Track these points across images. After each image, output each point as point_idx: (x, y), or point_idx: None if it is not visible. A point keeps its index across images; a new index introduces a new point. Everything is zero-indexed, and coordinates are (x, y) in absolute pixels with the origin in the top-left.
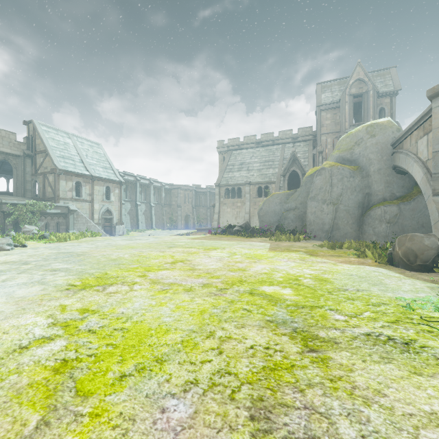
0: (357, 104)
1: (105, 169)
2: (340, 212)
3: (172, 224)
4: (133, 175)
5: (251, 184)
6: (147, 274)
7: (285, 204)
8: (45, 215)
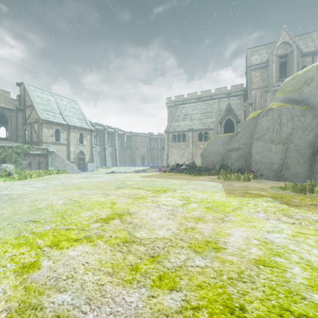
0: (281, 65)
1: (79, 119)
2: (290, 151)
3: (132, 162)
4: (102, 125)
5: (193, 131)
6: (41, 260)
7: (227, 145)
8: (28, 155)
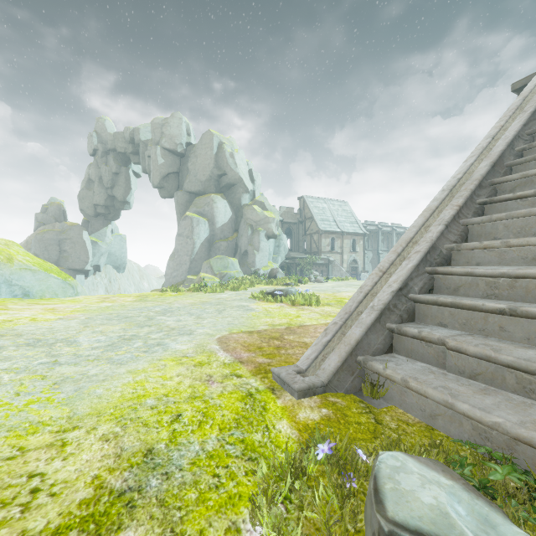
0: None
1: (351, 224)
2: None
3: None
4: (375, 224)
5: None
6: None
7: None
8: (315, 265)
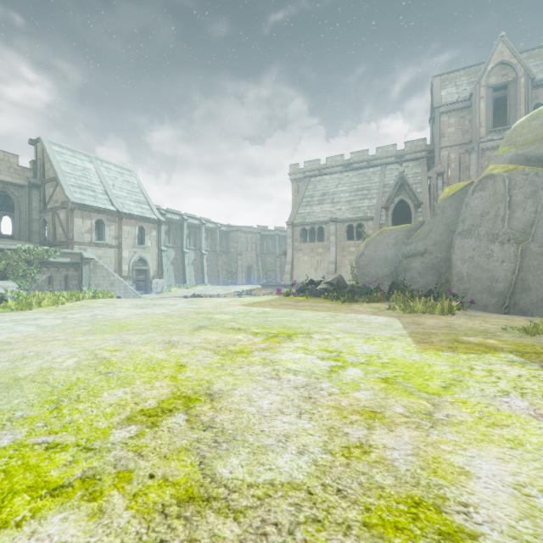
0: (494, 104)
1: (138, 203)
2: (531, 257)
3: (230, 278)
4: (178, 213)
5: (337, 222)
6: None
7: (403, 245)
8: (48, 266)
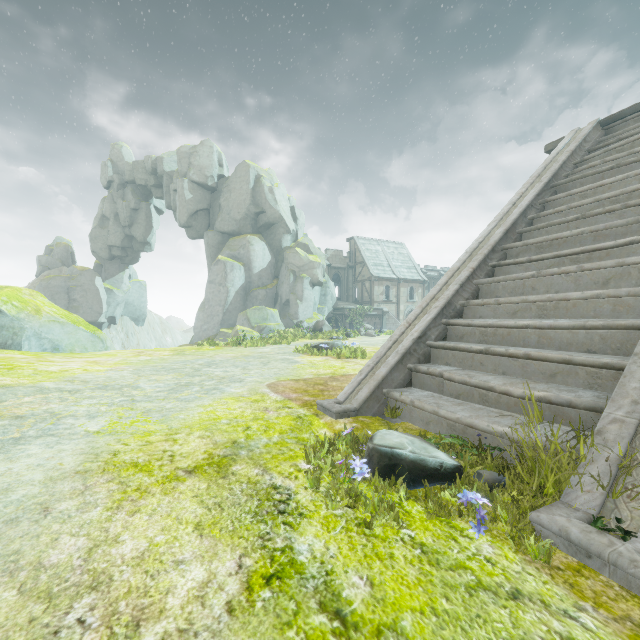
0: None
1: (408, 269)
2: None
3: None
4: (436, 269)
5: None
6: None
7: None
8: (367, 317)
